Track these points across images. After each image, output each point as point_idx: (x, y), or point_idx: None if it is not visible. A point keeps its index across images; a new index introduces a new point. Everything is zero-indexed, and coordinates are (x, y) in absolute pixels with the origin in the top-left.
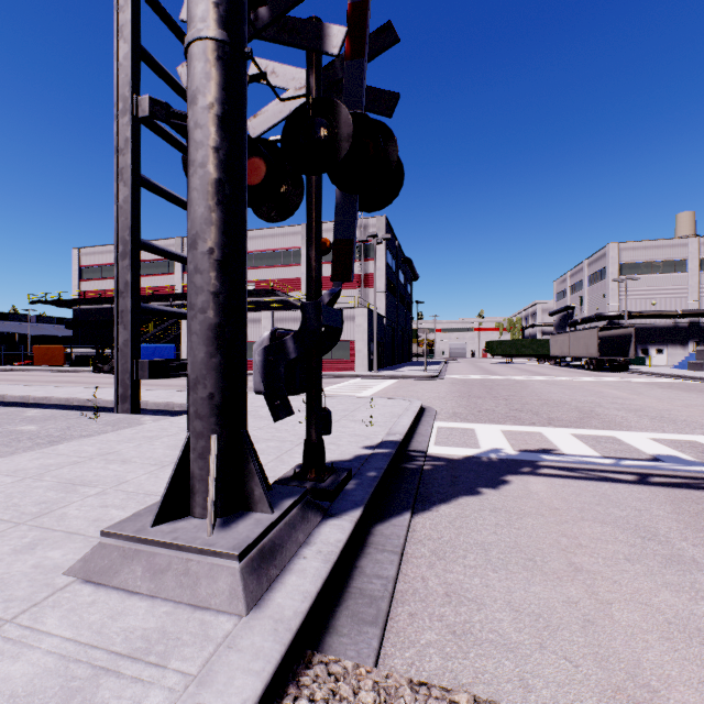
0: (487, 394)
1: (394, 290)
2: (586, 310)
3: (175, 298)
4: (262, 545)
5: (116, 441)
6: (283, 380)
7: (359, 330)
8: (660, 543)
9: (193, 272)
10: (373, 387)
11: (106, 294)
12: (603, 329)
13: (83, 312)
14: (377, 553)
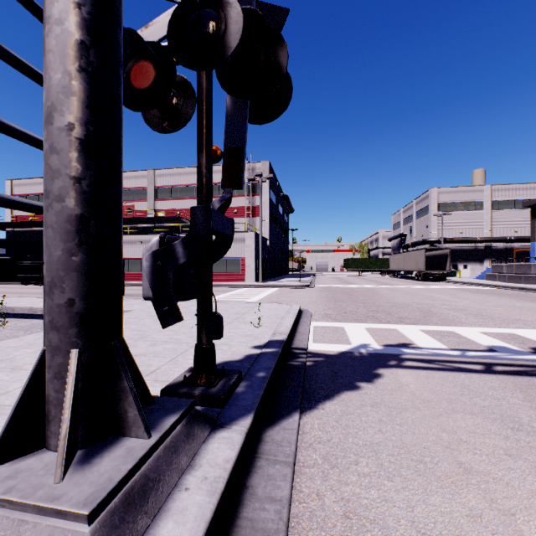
0: (349, 298)
1: (275, 220)
2: (415, 237)
3: None
4: (130, 485)
5: (14, 347)
6: (171, 285)
7: (248, 249)
8: (529, 434)
9: (47, 152)
10: (259, 294)
11: (36, 218)
12: (428, 250)
13: (15, 234)
14: (269, 466)
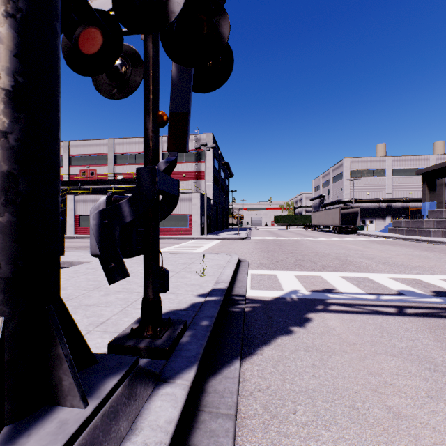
0: (279, 249)
1: (218, 183)
2: (331, 198)
3: (63, 184)
4: None
5: None
6: (118, 242)
7: (195, 208)
8: (445, 375)
9: None
10: (204, 246)
11: None
12: (342, 209)
13: None
14: (212, 421)
